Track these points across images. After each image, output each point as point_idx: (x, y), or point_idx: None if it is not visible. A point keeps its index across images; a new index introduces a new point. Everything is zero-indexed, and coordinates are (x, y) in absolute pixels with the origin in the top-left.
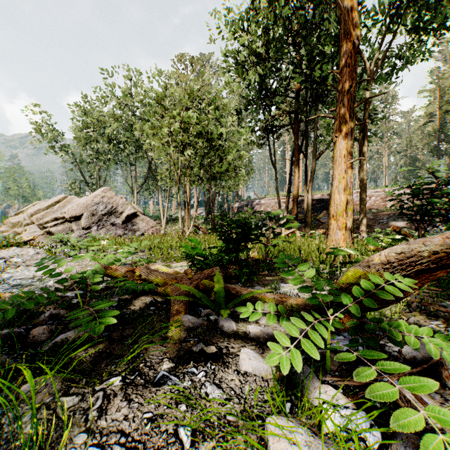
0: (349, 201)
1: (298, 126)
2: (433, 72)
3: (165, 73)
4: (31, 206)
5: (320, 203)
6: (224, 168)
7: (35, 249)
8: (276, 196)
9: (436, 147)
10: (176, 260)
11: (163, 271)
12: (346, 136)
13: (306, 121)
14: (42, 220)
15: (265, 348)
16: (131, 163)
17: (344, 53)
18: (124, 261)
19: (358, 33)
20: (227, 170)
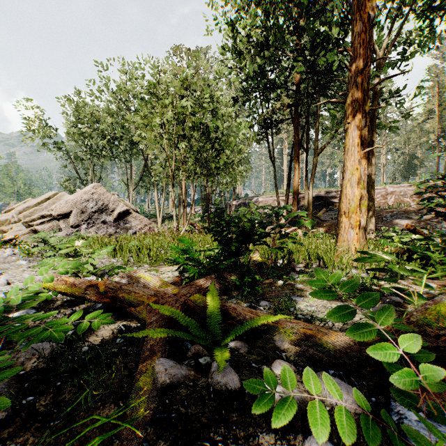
0: (363, 196)
1: (298, 120)
2: (431, 70)
3: (158, 60)
4: (22, 203)
5: (319, 201)
6: (221, 162)
7: (15, 250)
8: (274, 194)
9: (436, 144)
10: (166, 263)
11: (146, 279)
12: (359, 121)
13: (307, 115)
14: (28, 218)
15: (292, 440)
16: (126, 160)
17: (357, 28)
18: (91, 269)
19: (374, 5)
20: (224, 165)
